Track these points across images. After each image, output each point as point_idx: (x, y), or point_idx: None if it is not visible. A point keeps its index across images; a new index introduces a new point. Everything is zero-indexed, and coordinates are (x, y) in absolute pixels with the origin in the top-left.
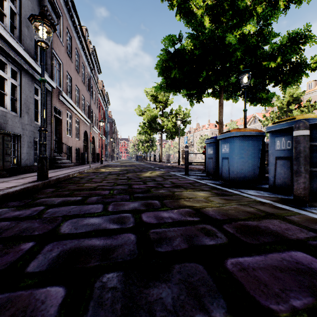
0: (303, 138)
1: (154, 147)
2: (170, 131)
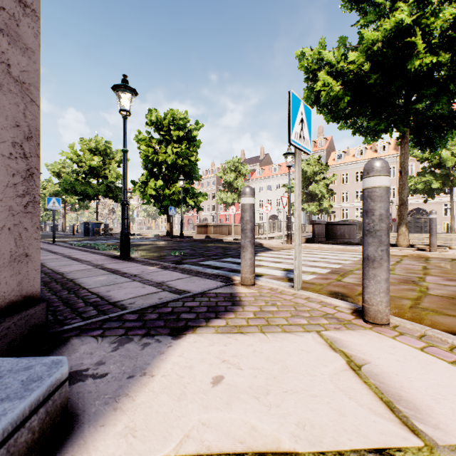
0: (87, 226)
1: (56, 216)
2: (74, 205)
